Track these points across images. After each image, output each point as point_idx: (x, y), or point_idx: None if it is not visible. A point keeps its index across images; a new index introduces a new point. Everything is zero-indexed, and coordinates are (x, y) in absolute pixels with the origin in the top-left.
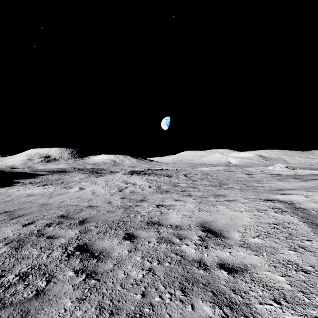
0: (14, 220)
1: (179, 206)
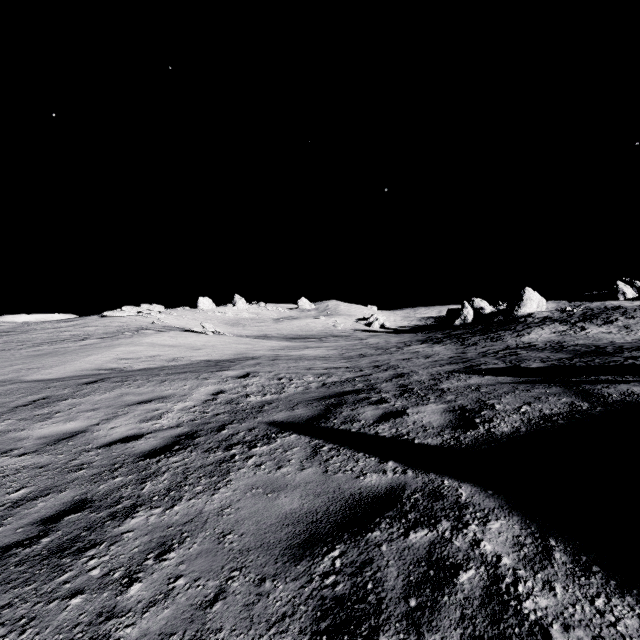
0: (14, 350)
1: (66, 333)
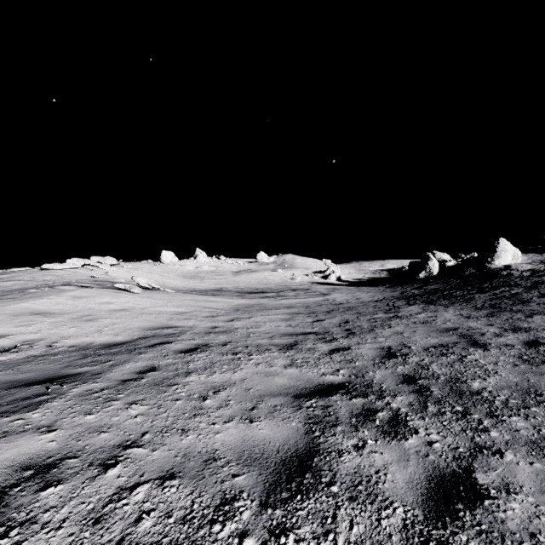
0: None
1: None
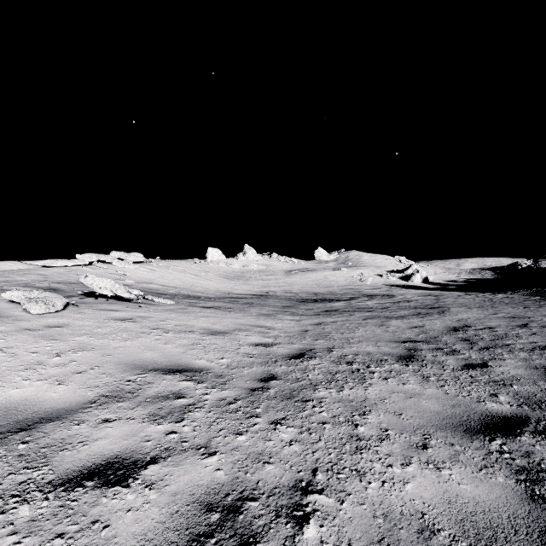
0: None
1: None
